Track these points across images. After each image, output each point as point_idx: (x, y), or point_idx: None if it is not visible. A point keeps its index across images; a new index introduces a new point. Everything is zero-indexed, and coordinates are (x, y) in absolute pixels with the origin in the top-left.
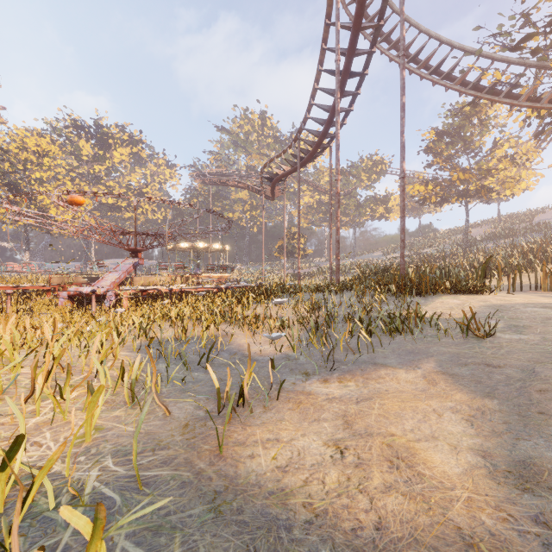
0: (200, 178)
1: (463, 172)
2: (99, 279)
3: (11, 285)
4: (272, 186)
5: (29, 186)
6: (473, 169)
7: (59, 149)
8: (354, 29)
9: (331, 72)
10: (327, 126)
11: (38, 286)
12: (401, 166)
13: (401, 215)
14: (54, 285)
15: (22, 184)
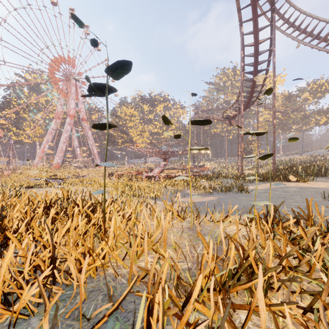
0: (195, 115)
1: None
2: (153, 170)
3: (128, 171)
4: (228, 121)
5: (127, 129)
6: None
7: (137, 112)
8: (255, 57)
9: (248, 73)
10: (250, 94)
11: (135, 172)
12: (273, 121)
13: (273, 144)
14: (139, 172)
15: (124, 128)
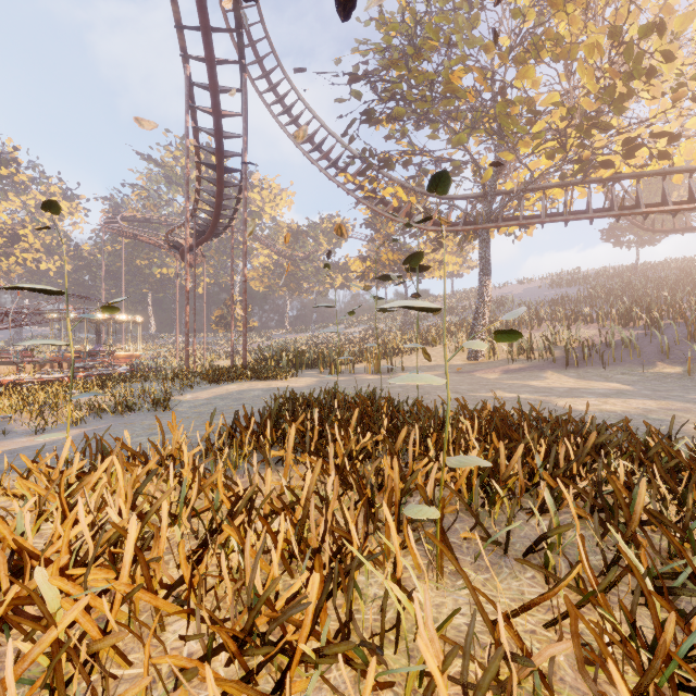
0: (106, 226)
1: (392, 252)
2: None
3: None
4: (180, 256)
5: None
6: (410, 248)
7: None
8: (217, 138)
9: (208, 165)
10: (216, 210)
11: None
12: (243, 271)
13: (243, 313)
14: None
15: None
